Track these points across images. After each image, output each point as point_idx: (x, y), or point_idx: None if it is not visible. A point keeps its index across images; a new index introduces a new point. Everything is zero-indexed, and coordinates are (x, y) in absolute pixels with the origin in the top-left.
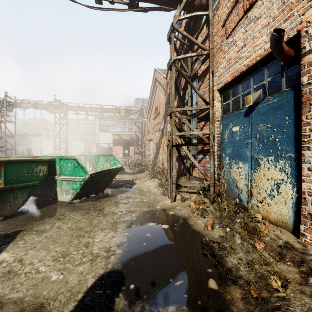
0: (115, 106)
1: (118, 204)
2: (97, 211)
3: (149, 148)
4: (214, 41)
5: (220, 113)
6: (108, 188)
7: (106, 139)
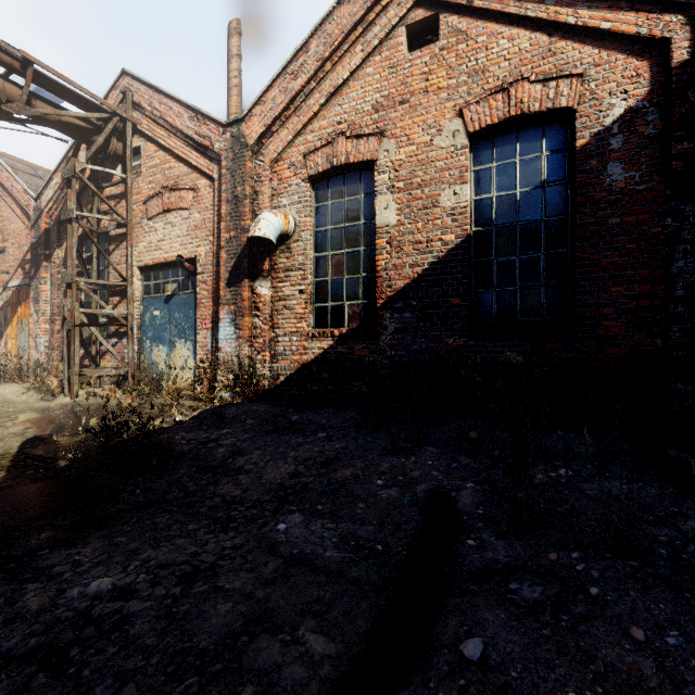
0: None
1: None
2: None
3: None
4: (133, 210)
5: (141, 293)
6: None
7: None
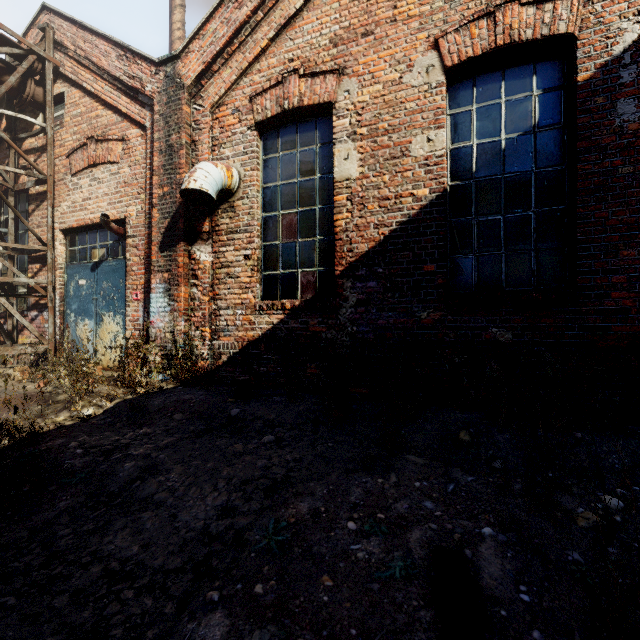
0: None
1: None
2: None
3: None
4: (56, 165)
5: (65, 260)
6: None
7: None
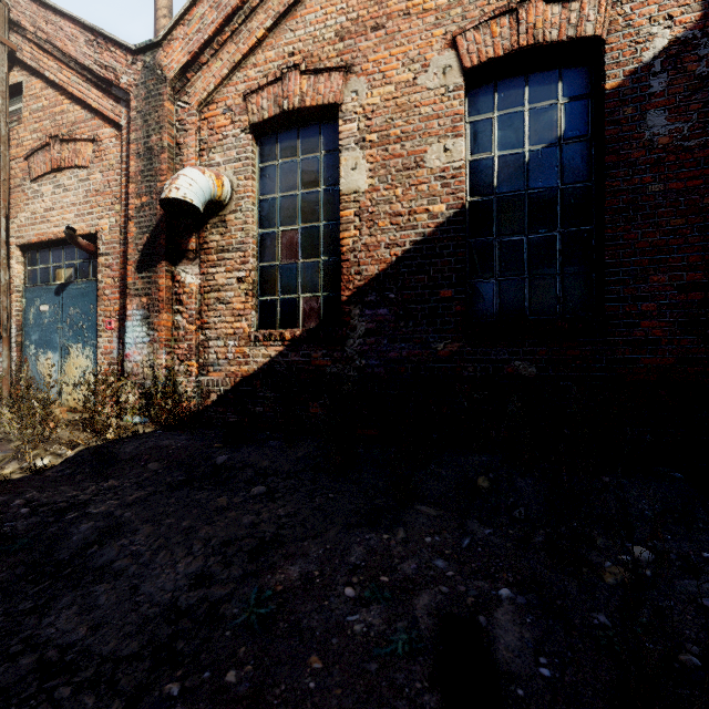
0: None
1: None
2: None
3: None
4: (11, 168)
5: (23, 281)
6: None
7: None
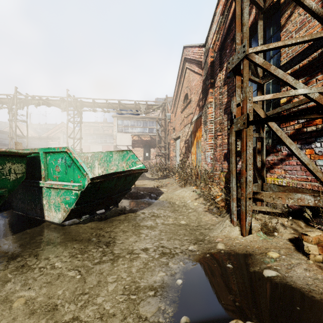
0: (134, 101)
1: (140, 230)
2: (102, 246)
3: (175, 148)
4: None
5: None
6: (125, 199)
7: (125, 140)
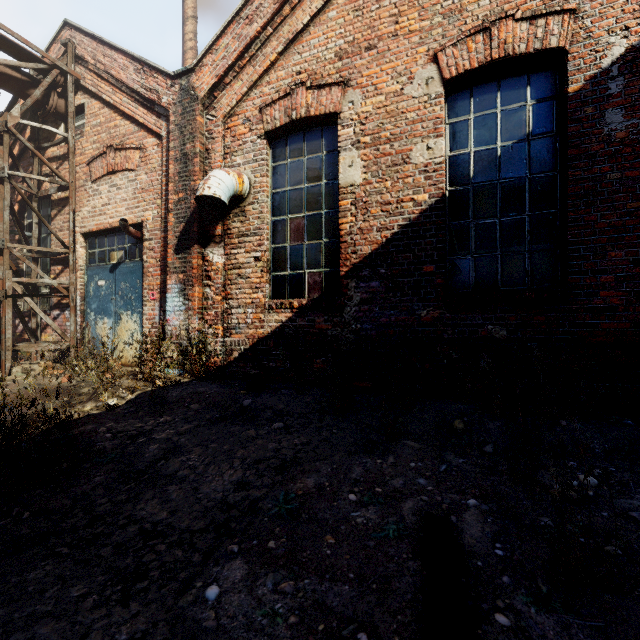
0: None
1: None
2: None
3: None
4: (77, 172)
5: (85, 262)
6: None
7: None
